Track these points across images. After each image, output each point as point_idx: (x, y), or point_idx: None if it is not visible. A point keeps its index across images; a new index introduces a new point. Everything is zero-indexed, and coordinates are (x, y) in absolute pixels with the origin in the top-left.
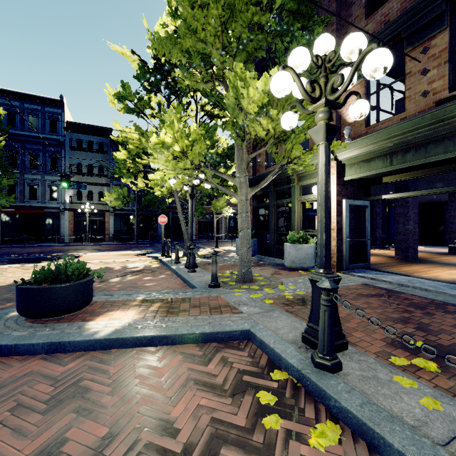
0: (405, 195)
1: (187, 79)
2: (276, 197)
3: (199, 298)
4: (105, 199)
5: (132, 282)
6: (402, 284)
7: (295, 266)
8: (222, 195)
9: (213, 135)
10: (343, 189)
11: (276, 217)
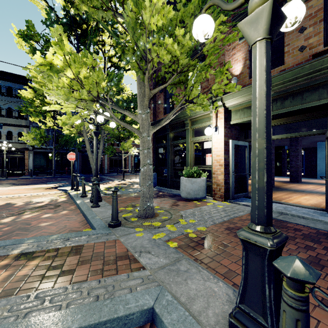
0: (279, 137)
1: (84, 4)
2: (172, 139)
3: (94, 245)
4: (23, 139)
5: (26, 222)
6: (282, 212)
7: (190, 197)
8: (129, 138)
9: (119, 82)
10: (229, 131)
11: (172, 155)
